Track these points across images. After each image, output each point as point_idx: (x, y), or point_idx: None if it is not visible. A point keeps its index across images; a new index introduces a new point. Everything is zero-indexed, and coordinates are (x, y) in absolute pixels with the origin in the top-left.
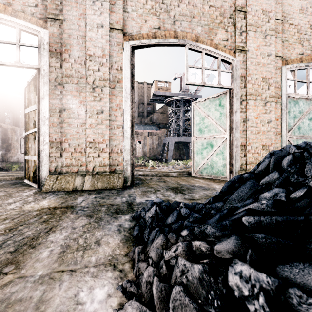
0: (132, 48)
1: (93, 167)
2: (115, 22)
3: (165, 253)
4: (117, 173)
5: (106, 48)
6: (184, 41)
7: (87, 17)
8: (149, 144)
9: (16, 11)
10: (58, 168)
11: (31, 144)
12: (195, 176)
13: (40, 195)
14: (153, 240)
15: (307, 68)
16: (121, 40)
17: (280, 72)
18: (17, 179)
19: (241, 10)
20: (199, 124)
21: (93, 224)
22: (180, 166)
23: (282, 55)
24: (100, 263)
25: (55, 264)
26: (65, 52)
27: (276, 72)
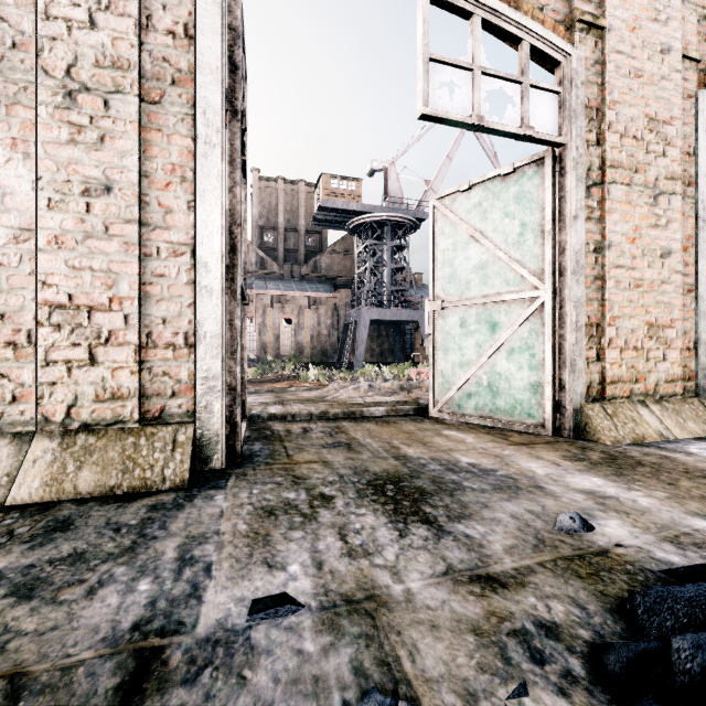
0: None
1: (70, 406)
2: None
3: None
4: (171, 426)
5: None
6: None
7: None
8: (311, 325)
9: None
10: None
11: None
12: (439, 416)
13: None
14: None
15: None
16: None
17: (691, 107)
18: None
19: None
20: (451, 262)
21: None
22: (389, 385)
23: (699, 57)
24: None
25: None
26: None
27: (683, 107)
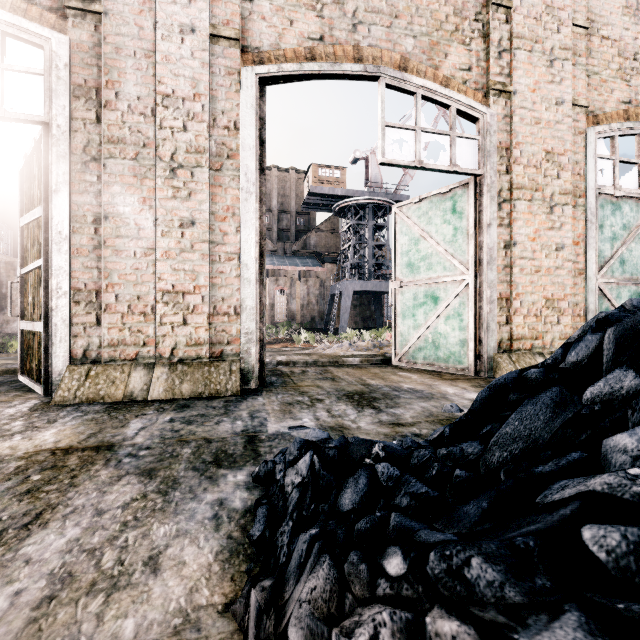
0: (261, 83)
1: (173, 349)
2: (222, 23)
3: None
4: (227, 362)
5: (202, 80)
6: (376, 68)
7: (157, 8)
8: (302, 295)
9: None
10: (91, 351)
11: (33, 295)
12: (399, 365)
13: (43, 415)
14: (303, 569)
15: (639, 132)
16: (235, 63)
17: (582, 140)
18: (4, 373)
19: (499, 4)
20: (407, 253)
21: (153, 499)
22: (365, 344)
23: (587, 104)
24: None
25: None
26: (107, 88)
27: (575, 141)
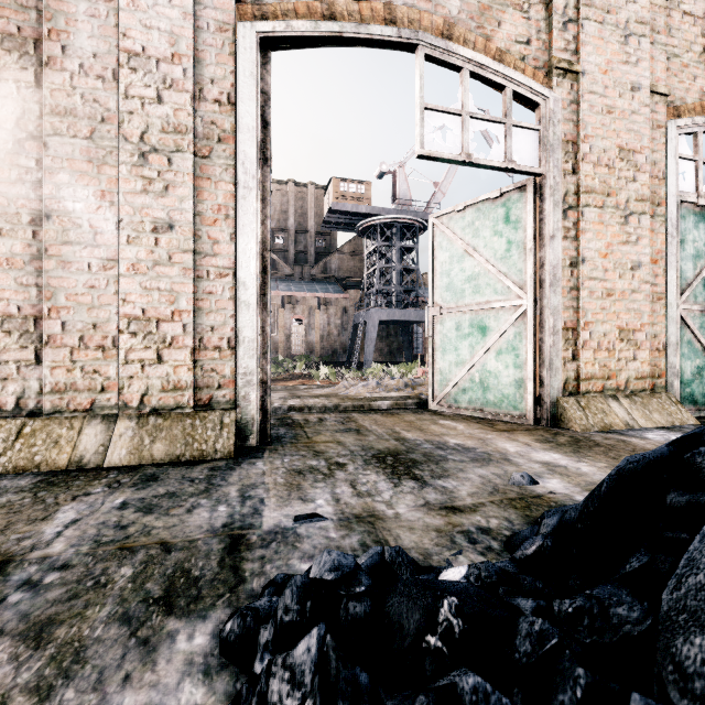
0: (264, 46)
1: (143, 395)
2: None
3: None
4: (218, 411)
5: (183, 35)
6: (414, 33)
7: None
8: (322, 325)
9: None
10: (27, 399)
11: None
12: (438, 409)
13: None
14: None
15: None
16: (229, 17)
17: (661, 136)
18: None
19: None
20: (448, 273)
21: None
22: (395, 382)
23: (668, 92)
24: None
25: None
26: (49, 39)
27: (653, 137)
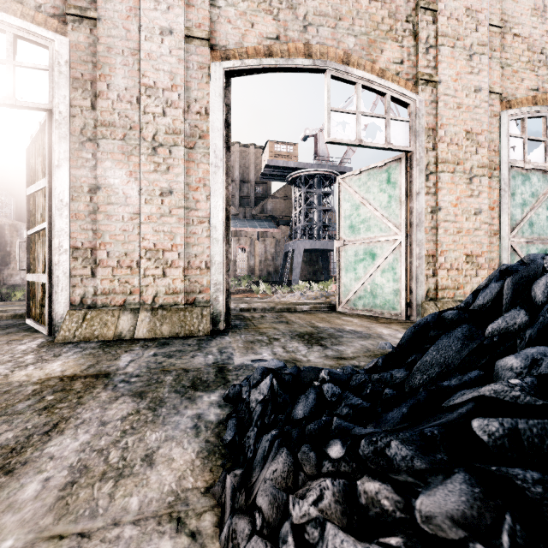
0: (227, 75)
1: (154, 297)
2: (195, 25)
3: (293, 504)
4: (199, 307)
5: (178, 73)
6: (323, 62)
7: (141, 14)
8: (260, 252)
9: (7, 2)
10: (87, 298)
11: (38, 252)
12: (342, 311)
13: (49, 350)
14: (266, 460)
15: (545, 114)
16: (206, 59)
17: (497, 122)
18: (13, 317)
19: (427, 7)
20: (349, 217)
21: (145, 414)
22: (314, 294)
23: (501, 92)
24: (148, 515)
25: (48, 517)
26: (100, 80)
27: (490, 123)
